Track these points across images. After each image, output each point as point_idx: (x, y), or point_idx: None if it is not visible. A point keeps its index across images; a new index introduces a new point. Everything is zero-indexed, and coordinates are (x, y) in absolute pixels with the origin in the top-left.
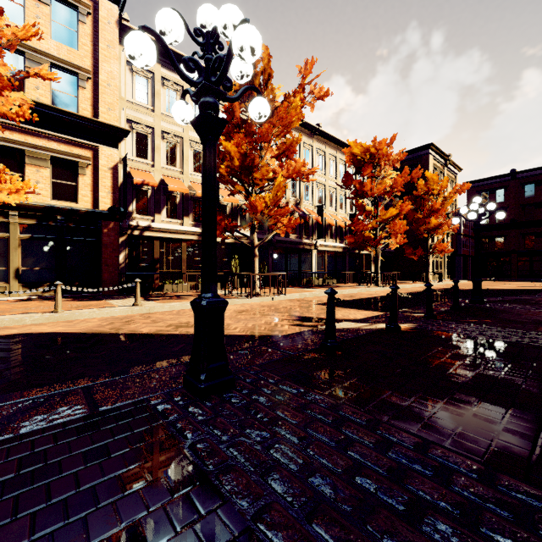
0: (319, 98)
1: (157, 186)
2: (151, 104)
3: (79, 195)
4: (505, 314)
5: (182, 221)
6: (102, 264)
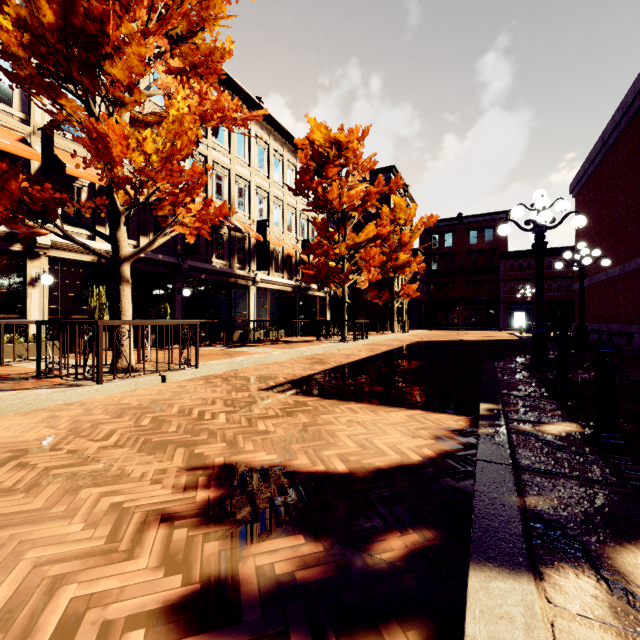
0: None
1: None
2: None
3: None
4: None
5: None
6: None
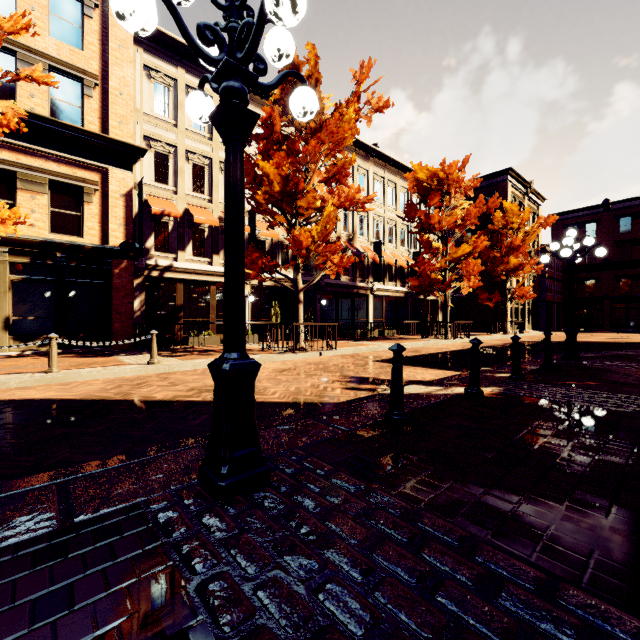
0: (378, 110)
1: (180, 217)
2: (173, 118)
3: (84, 227)
4: (609, 374)
5: (211, 260)
6: (113, 312)
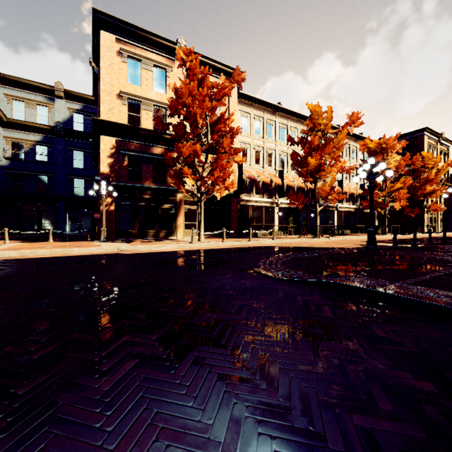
0: (356, 126)
1: (255, 178)
2: (248, 131)
3: None
4: None
5: (262, 195)
6: (231, 221)
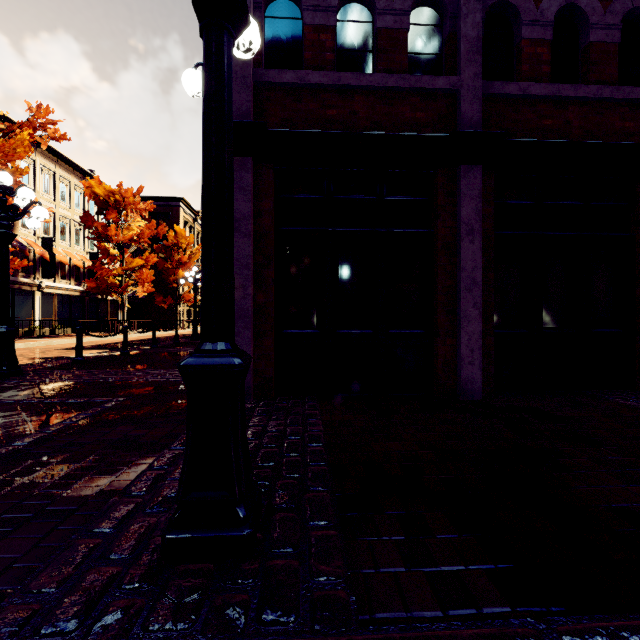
0: (54, 138)
1: None
2: None
3: None
4: None
5: None
6: None
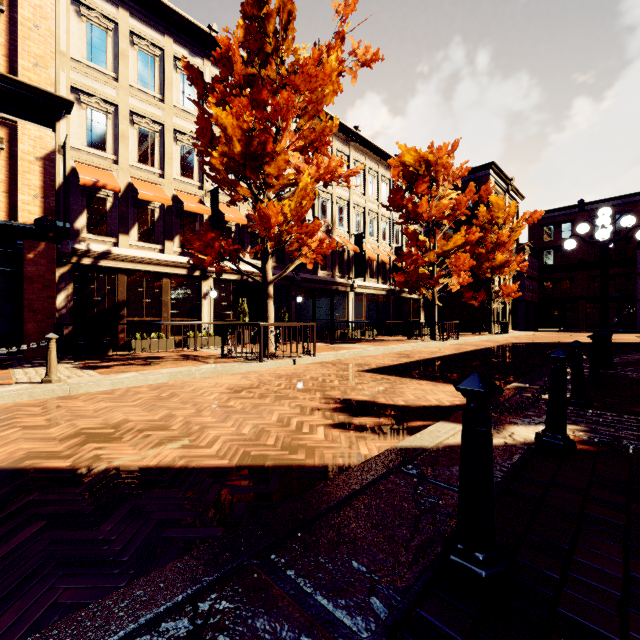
0: (364, 63)
1: (119, 191)
2: (112, 69)
3: None
4: None
5: (163, 247)
6: (24, 309)
